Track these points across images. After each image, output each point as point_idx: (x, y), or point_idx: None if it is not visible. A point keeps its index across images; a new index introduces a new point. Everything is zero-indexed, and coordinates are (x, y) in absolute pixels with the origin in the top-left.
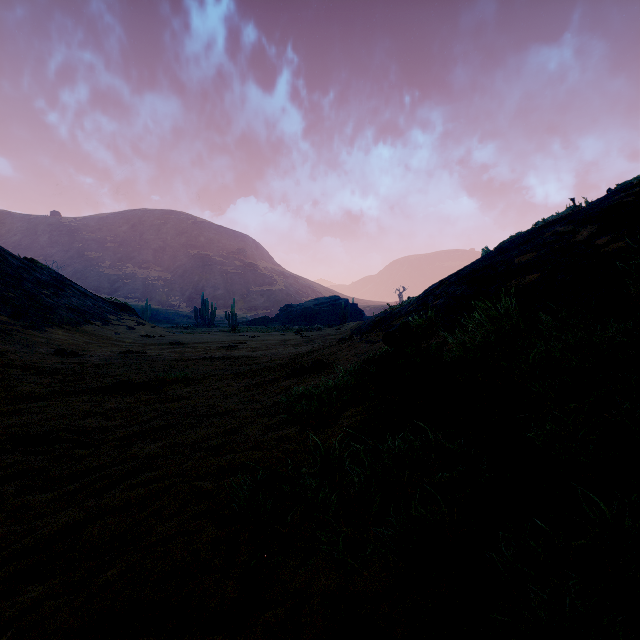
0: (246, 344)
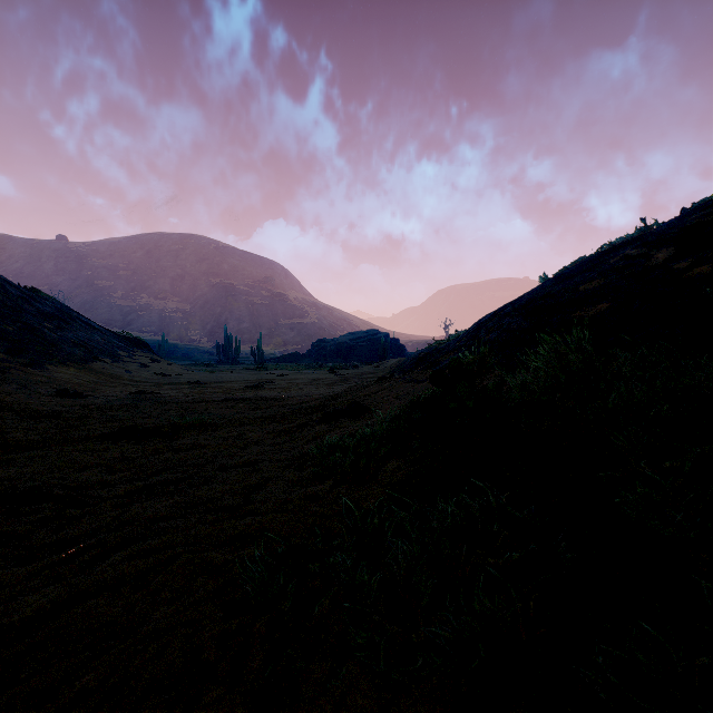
0: (273, 384)
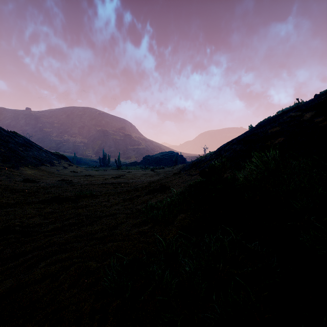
0: (125, 176)
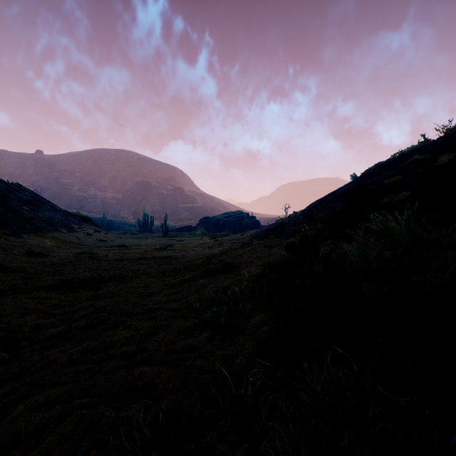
0: (173, 246)
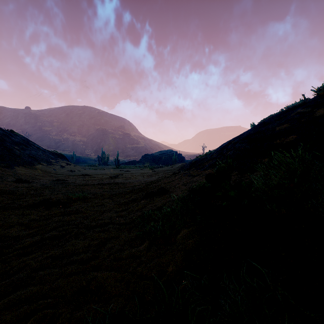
0: (123, 175)
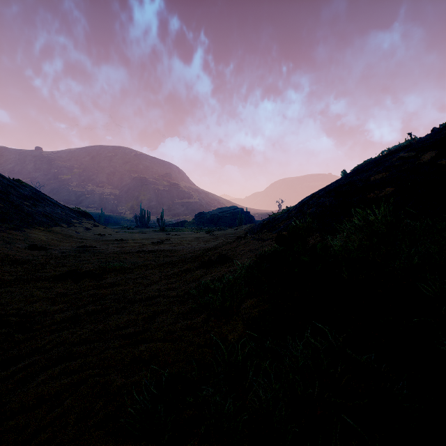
0: (170, 240)
